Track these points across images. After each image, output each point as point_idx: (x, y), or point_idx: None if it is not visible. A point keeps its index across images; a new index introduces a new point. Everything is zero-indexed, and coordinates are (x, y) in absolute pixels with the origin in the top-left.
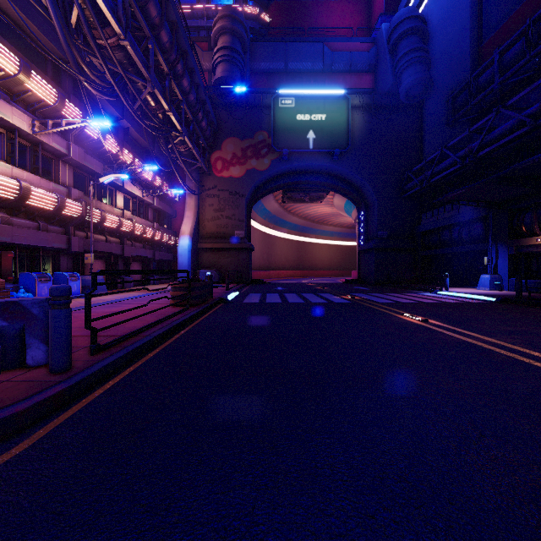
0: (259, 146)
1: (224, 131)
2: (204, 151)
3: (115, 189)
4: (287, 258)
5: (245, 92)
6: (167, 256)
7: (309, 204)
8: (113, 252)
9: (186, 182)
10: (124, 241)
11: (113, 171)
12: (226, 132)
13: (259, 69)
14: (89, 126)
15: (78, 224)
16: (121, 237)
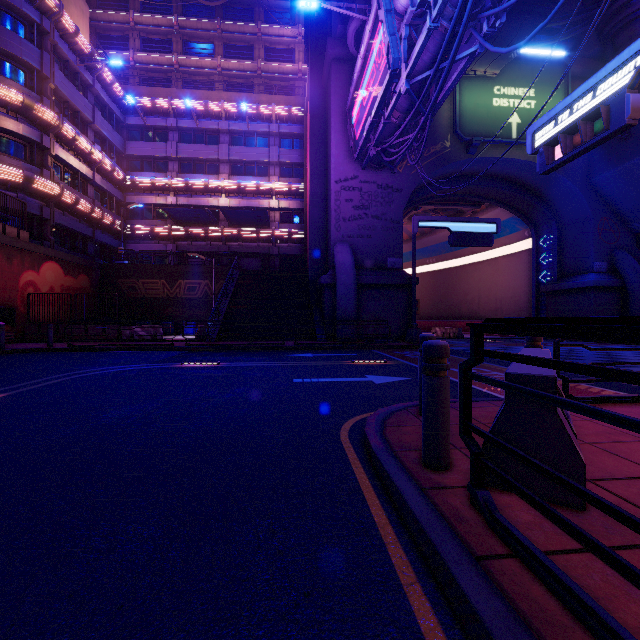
0: None
1: None
2: None
3: None
4: None
5: None
6: None
7: None
8: None
9: None
10: None
11: None
12: None
13: None
14: None
15: None
16: None
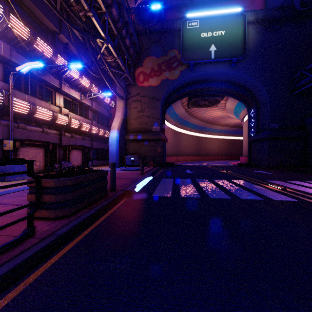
0: (171, 61)
1: (145, 52)
2: (130, 68)
3: (55, 91)
4: (190, 147)
5: (160, 20)
6: (104, 146)
7: (206, 110)
8: (50, 141)
9: (116, 90)
10: (62, 132)
11: (50, 74)
12: (146, 52)
13: (171, 5)
14: (13, 23)
15: (2, 113)
16: (60, 129)
